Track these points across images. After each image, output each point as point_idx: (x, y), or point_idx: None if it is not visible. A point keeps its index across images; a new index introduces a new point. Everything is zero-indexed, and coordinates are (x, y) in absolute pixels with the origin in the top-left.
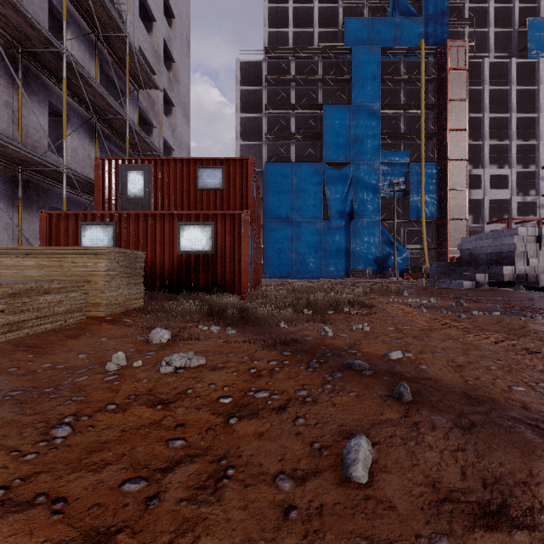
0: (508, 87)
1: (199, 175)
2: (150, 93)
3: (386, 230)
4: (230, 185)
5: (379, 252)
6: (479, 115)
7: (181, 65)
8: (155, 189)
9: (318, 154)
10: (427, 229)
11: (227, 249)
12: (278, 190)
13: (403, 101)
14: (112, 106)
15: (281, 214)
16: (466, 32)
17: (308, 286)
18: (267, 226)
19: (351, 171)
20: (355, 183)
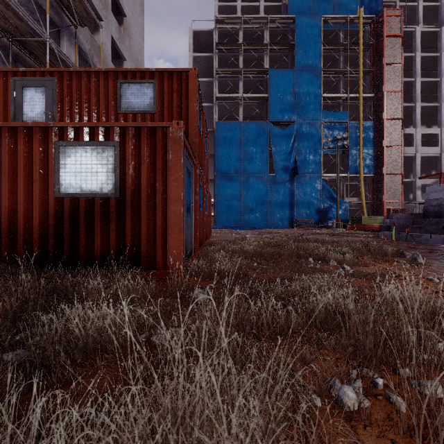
0: (438, 53)
1: (121, 93)
2: (97, 40)
3: (327, 184)
4: (164, 107)
5: (320, 204)
6: (411, 79)
7: (133, 21)
8: (62, 113)
9: (264, 115)
10: (364, 183)
11: (142, 189)
12: (227, 148)
13: (342, 66)
14: (23, 19)
15: (230, 169)
16: (397, 6)
17: (265, 243)
18: (217, 180)
19: (295, 130)
20: (298, 141)
